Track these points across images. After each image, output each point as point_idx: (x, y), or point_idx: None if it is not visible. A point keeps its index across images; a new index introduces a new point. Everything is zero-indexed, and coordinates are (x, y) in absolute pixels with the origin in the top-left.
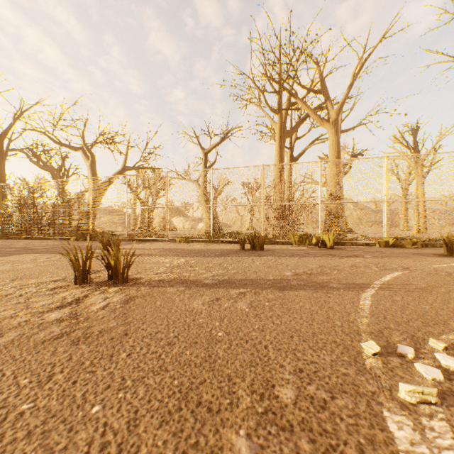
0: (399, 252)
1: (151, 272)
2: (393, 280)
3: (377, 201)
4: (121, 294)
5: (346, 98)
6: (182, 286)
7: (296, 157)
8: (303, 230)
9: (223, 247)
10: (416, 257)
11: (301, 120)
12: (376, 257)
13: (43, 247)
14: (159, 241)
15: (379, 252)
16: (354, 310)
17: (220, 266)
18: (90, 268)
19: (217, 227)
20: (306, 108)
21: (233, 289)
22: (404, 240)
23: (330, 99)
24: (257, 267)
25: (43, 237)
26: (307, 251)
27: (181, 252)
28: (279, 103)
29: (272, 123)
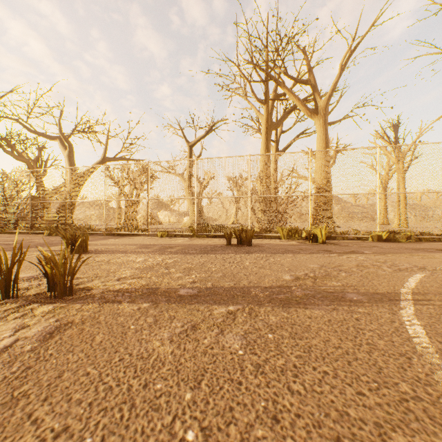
0: (397, 248)
1: (113, 276)
2: (422, 287)
3: (369, 193)
4: (50, 319)
5: (334, 88)
6: (147, 301)
7: (282, 151)
8: (286, 224)
9: (207, 242)
10: (420, 254)
11: (287, 113)
12: (378, 254)
13: (5, 242)
14: (139, 235)
15: (376, 247)
16: (411, 349)
17: (202, 267)
18: (18, 276)
19: (202, 221)
20: (294, 98)
21: (217, 306)
22: (399, 234)
23: (317, 89)
24: (247, 267)
25: (15, 232)
26: (299, 246)
27: (159, 249)
28: (266, 93)
29: (258, 114)
